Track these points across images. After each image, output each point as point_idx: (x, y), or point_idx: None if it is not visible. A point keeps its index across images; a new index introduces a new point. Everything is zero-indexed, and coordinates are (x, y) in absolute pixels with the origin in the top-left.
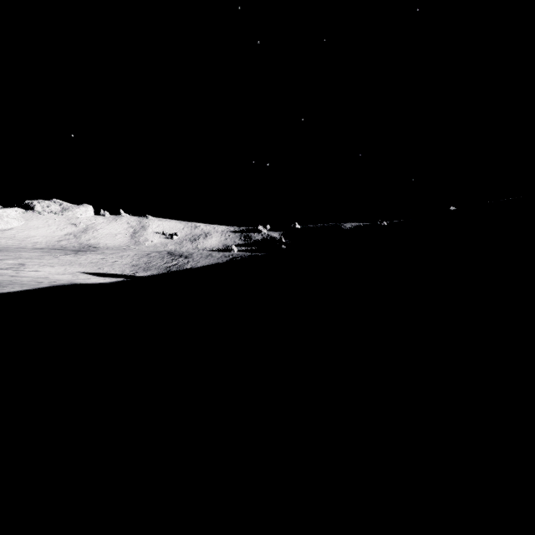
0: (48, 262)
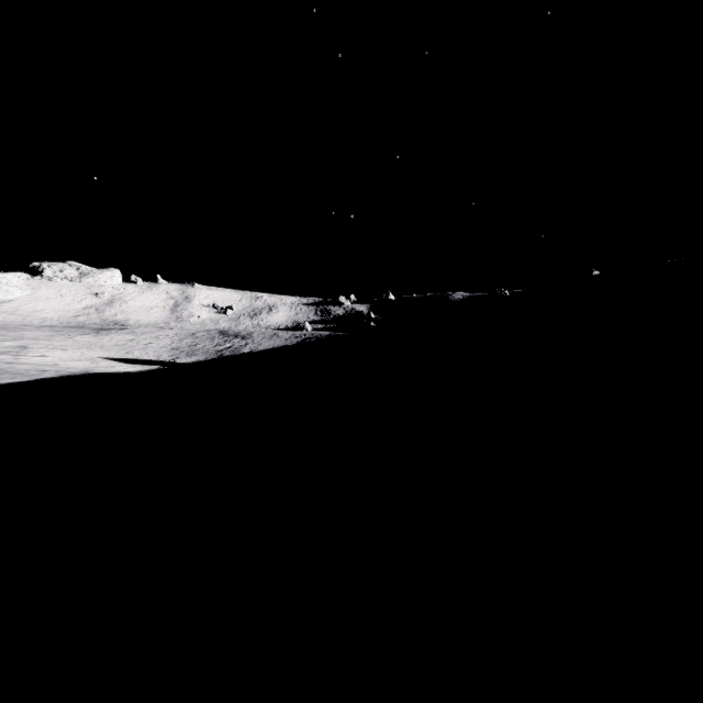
0: (60, 344)
